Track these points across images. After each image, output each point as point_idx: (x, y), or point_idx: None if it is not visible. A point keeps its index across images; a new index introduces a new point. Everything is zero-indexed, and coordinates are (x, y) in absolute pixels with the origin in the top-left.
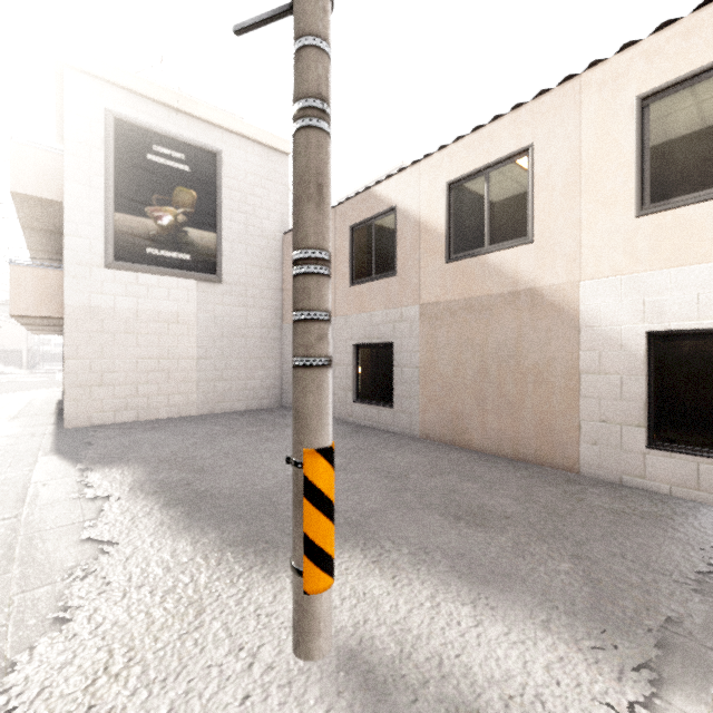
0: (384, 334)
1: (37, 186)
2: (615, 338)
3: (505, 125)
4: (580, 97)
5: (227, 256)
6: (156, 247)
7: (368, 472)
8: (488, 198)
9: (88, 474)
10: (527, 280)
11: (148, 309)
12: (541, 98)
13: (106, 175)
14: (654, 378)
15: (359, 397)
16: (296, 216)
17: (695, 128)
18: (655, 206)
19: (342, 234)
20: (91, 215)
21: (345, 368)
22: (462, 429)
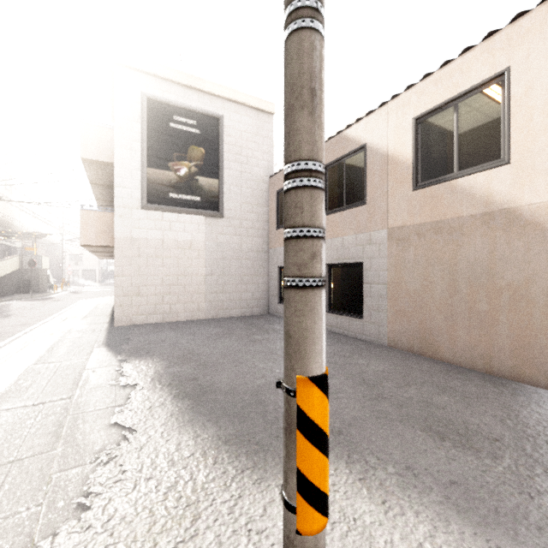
0: (354, 255)
1: (97, 153)
2: None
3: (476, 55)
4: None
5: (227, 197)
6: (176, 192)
7: (344, 378)
8: (458, 127)
9: (124, 364)
10: (502, 200)
11: (170, 238)
12: (519, 21)
13: (141, 141)
14: None
15: (331, 308)
16: (288, 127)
17: None
18: None
19: None
20: (132, 171)
21: None
22: (431, 341)
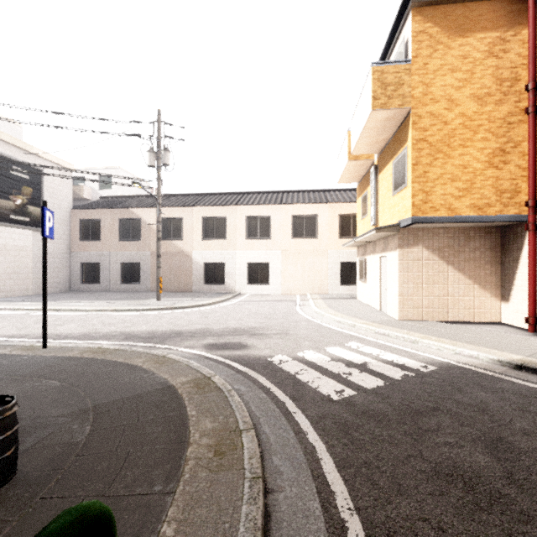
0: (136, 260)
1: None
2: (199, 263)
3: (176, 210)
4: (193, 212)
5: None
6: (14, 215)
7: (145, 296)
8: (172, 226)
9: (59, 301)
10: (182, 249)
11: (10, 244)
12: (185, 208)
13: None
14: (205, 271)
15: (123, 282)
16: (158, 251)
17: (210, 227)
18: (205, 239)
19: (114, 220)
20: None
21: (116, 271)
22: (165, 287)
